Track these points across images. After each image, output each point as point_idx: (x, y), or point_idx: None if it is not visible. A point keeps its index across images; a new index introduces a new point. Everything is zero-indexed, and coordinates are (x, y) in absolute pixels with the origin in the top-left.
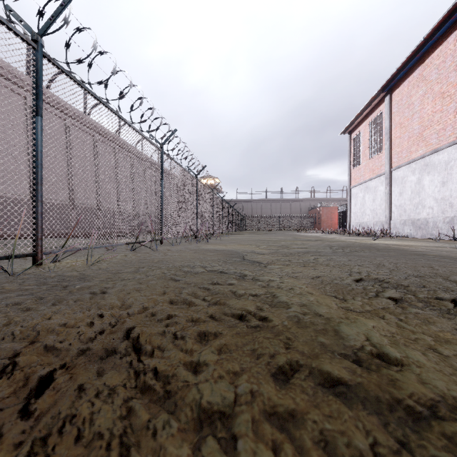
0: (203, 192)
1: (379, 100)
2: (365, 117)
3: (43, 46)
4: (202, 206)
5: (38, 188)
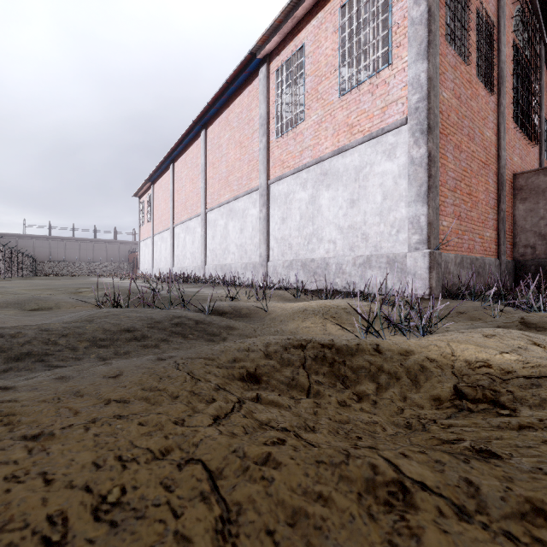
0: None
1: (150, 184)
2: (146, 191)
3: None
4: None
5: None
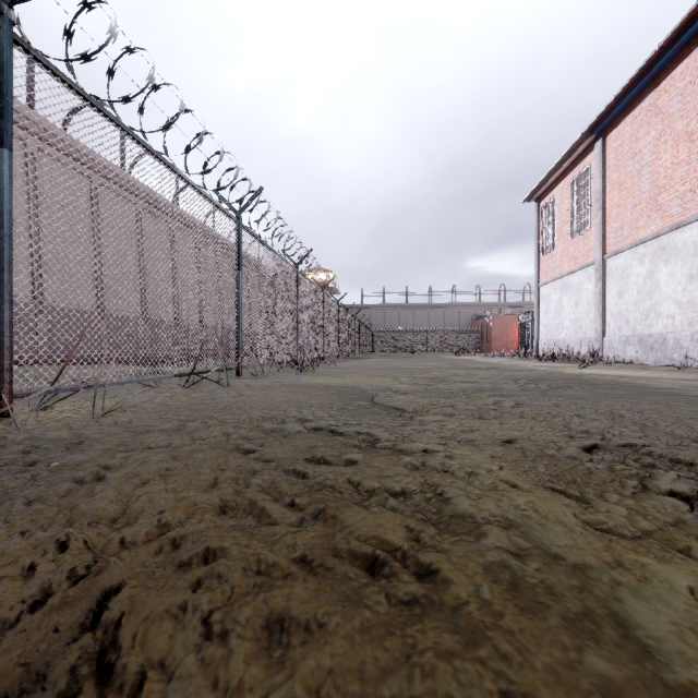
0: (307, 292)
1: (585, 147)
2: (563, 175)
3: (15, 23)
4: (306, 313)
5: (4, 278)
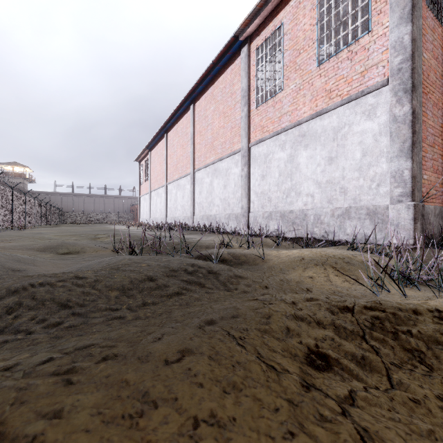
0: (17, 197)
1: (148, 151)
2: (144, 157)
3: None
4: (17, 207)
5: None
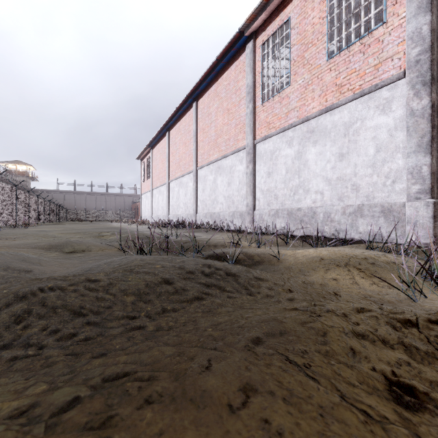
0: (21, 195)
1: (150, 149)
2: (146, 155)
3: None
4: (20, 205)
5: None
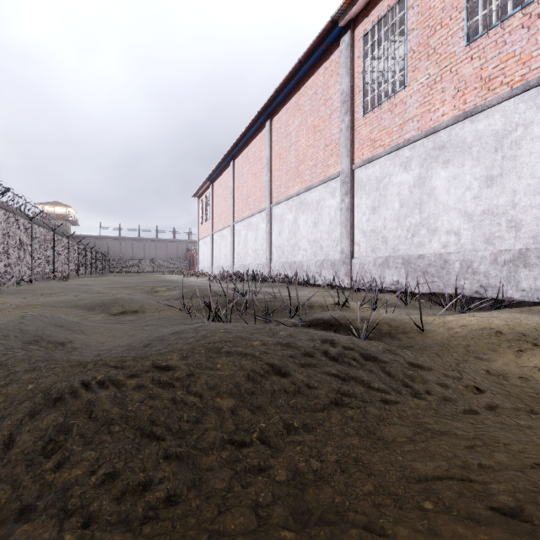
0: (59, 242)
1: (209, 184)
2: (205, 191)
3: None
4: (59, 253)
5: None
